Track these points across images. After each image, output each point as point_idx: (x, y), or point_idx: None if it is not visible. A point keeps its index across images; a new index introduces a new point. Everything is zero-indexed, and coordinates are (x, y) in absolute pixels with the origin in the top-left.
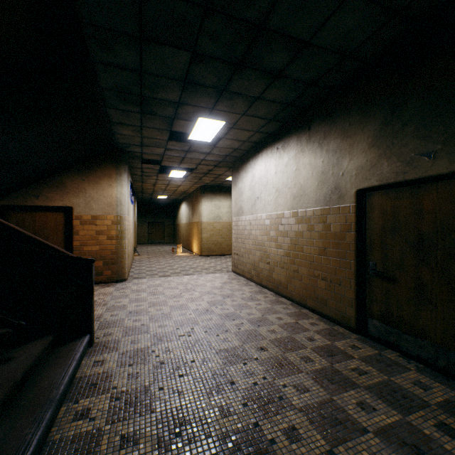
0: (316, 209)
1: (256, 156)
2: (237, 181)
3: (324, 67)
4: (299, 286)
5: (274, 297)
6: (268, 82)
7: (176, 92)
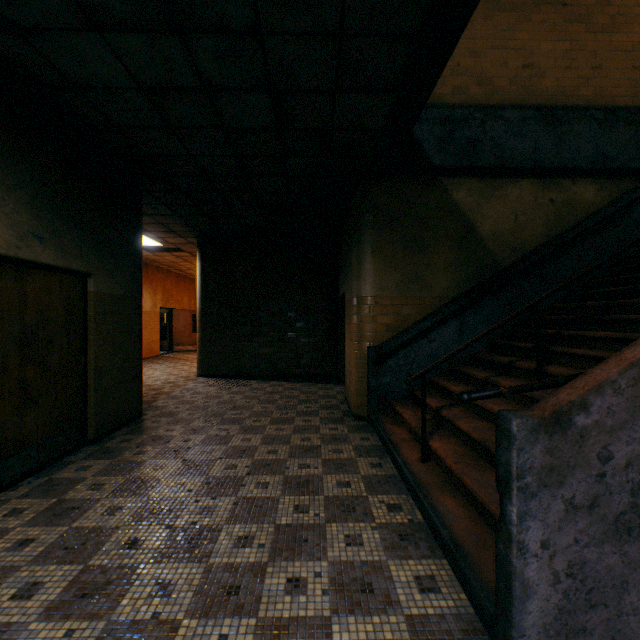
0: None
1: None
2: None
3: None
4: None
5: None
6: None
7: None
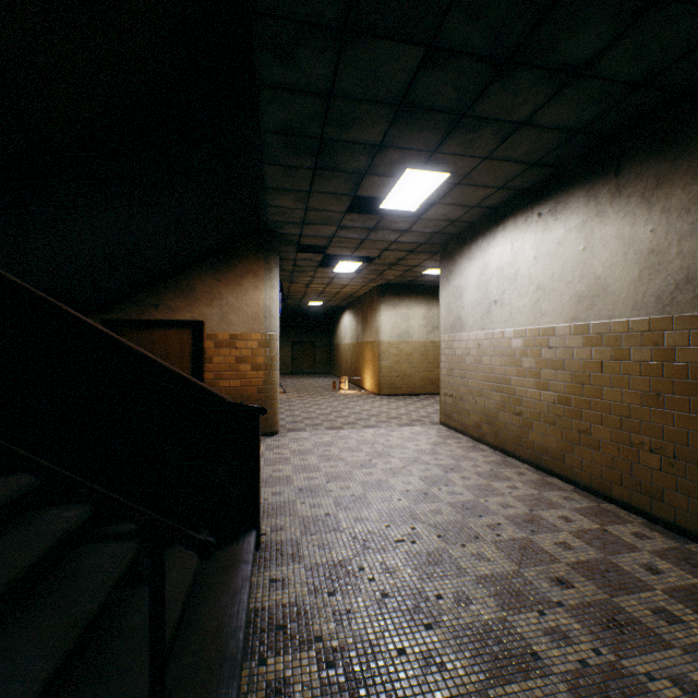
0: (634, 320)
1: (491, 231)
2: (450, 275)
3: (679, 45)
4: (592, 459)
5: (535, 475)
6: (552, 91)
7: (380, 126)
